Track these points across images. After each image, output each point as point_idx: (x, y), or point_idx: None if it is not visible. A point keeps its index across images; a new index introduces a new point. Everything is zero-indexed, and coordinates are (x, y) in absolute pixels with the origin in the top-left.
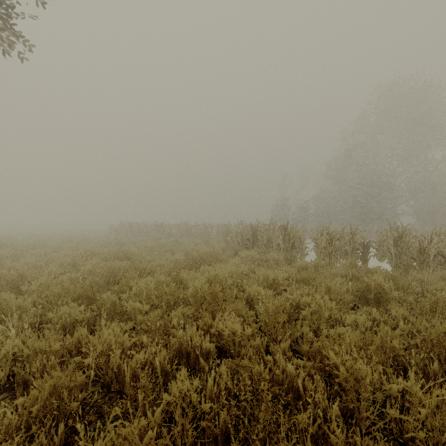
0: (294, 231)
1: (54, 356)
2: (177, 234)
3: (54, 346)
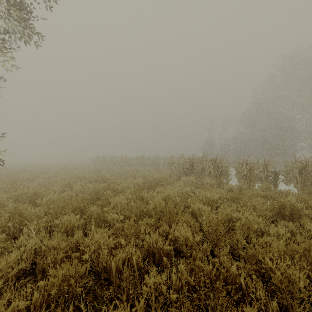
0: (221, 162)
1: (61, 252)
2: (136, 164)
3: (62, 245)
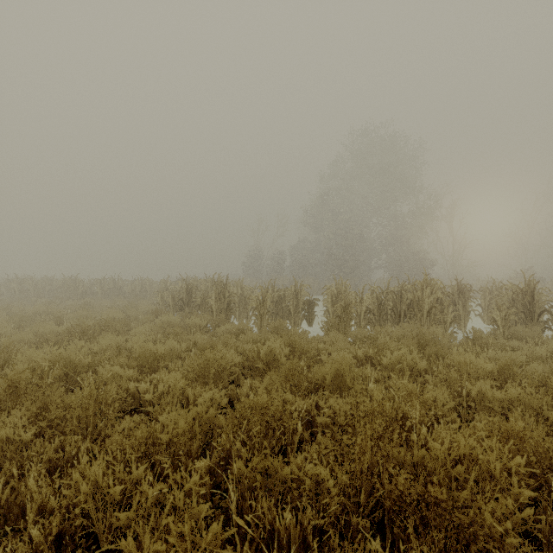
0: (238, 289)
1: None
2: (98, 293)
3: None
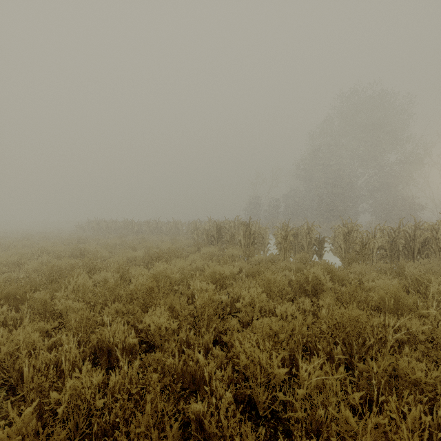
0: (257, 228)
1: None
2: (146, 231)
3: None
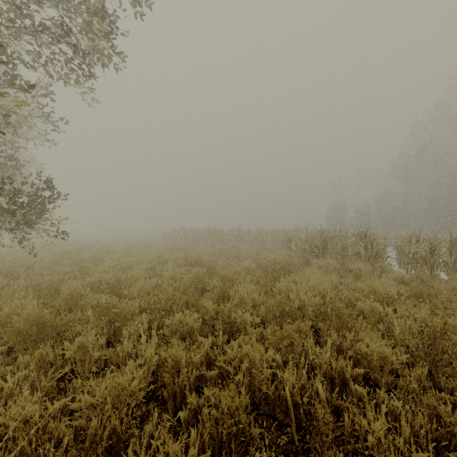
0: (372, 238)
1: (194, 368)
2: (231, 240)
3: (194, 358)
